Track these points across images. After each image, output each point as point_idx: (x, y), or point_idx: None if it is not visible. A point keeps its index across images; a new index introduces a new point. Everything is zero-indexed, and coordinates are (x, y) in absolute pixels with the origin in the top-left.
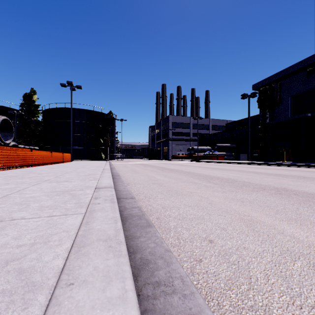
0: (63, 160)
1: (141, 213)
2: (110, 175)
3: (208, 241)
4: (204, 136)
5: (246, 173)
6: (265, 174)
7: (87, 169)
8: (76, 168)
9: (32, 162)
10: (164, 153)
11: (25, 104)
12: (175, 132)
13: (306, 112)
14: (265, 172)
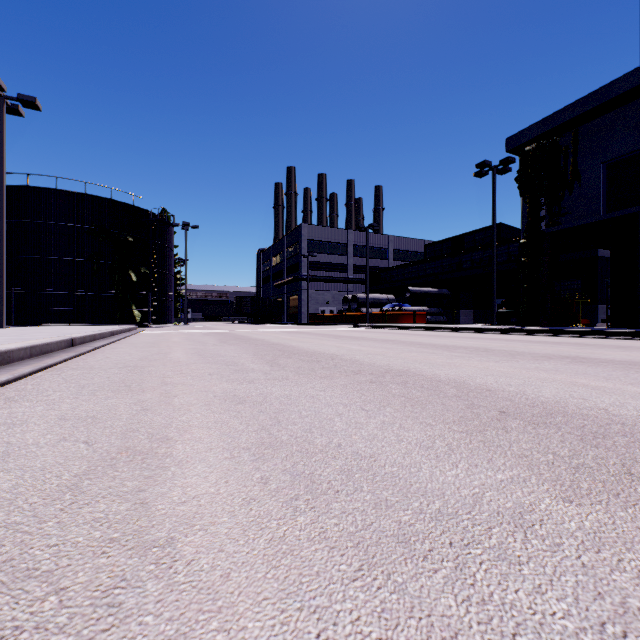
0: None
1: None
2: None
3: None
4: (380, 271)
5: None
6: None
7: None
8: None
9: None
10: (290, 310)
11: None
12: (315, 263)
13: None
14: None
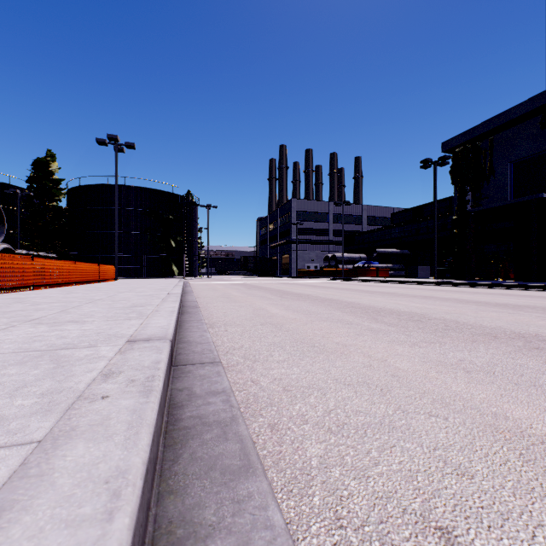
0: (99, 278)
1: (229, 413)
2: (175, 307)
3: (438, 538)
4: (354, 235)
5: (440, 302)
6: (476, 304)
7: (137, 294)
8: (115, 292)
9: (35, 281)
10: (283, 266)
11: (37, 177)
12: (303, 229)
13: (540, 191)
14: (474, 300)
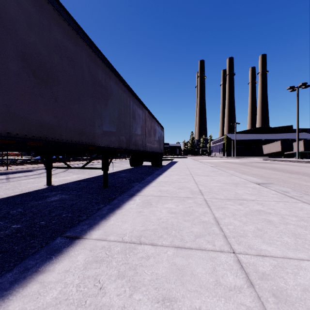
0: None
1: None
2: None
3: None
4: None
5: None
6: None
7: None
8: None
9: None
10: None
11: None
12: None
13: None
14: None
